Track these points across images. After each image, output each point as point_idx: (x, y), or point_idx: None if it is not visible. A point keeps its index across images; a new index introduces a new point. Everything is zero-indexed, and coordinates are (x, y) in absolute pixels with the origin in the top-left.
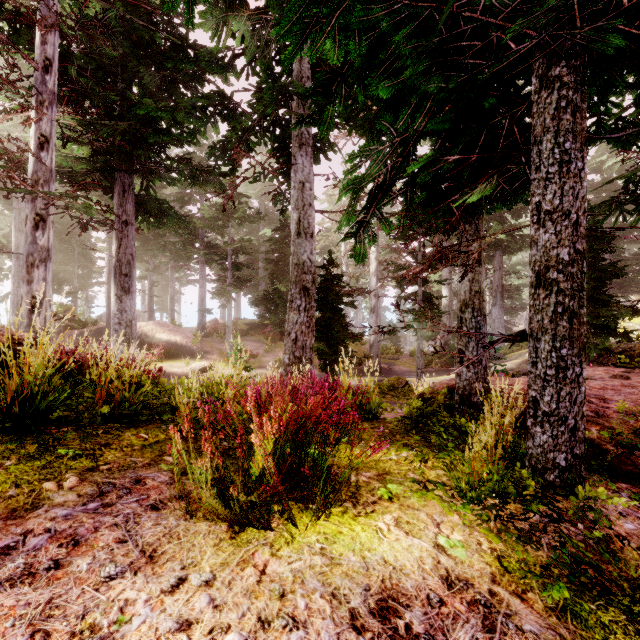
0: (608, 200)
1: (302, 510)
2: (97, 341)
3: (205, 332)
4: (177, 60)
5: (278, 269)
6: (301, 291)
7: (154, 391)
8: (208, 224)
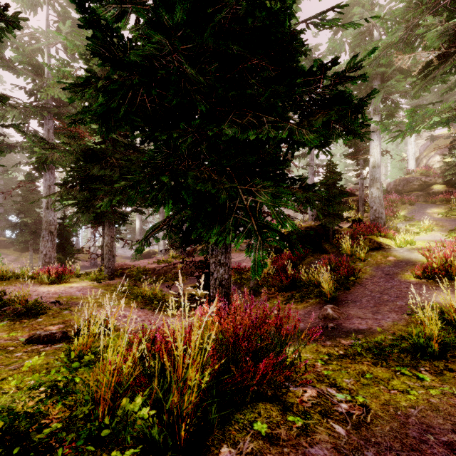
0: None
1: (59, 283)
2: None
3: None
4: None
5: (24, 208)
6: (49, 233)
7: (12, 273)
8: None
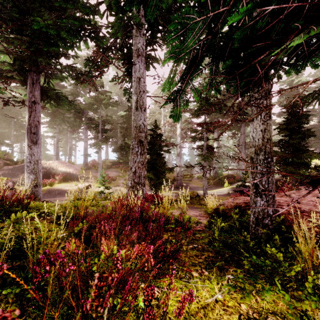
0: (312, 93)
1: None
2: (23, 172)
3: (87, 166)
4: (62, 1)
5: (127, 132)
6: (138, 143)
7: None
8: (88, 107)
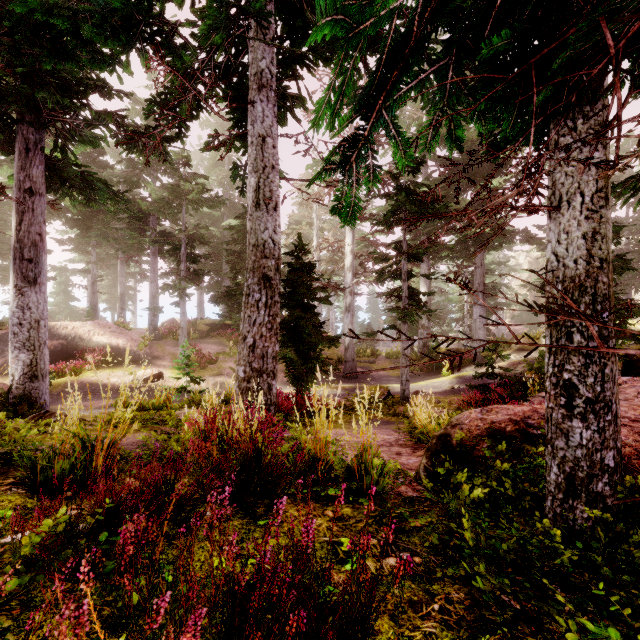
0: (634, 176)
1: None
2: None
3: (157, 334)
4: None
5: (241, 261)
6: (260, 281)
7: None
8: (156, 207)
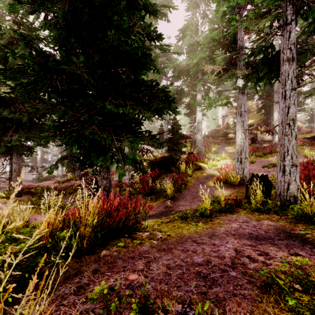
0: None
1: None
2: None
3: None
4: None
5: None
6: None
7: None
8: None
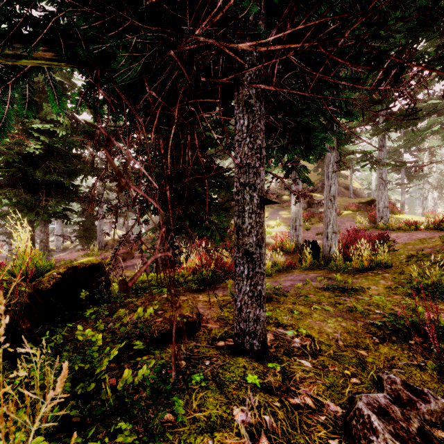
0: None
1: None
2: None
3: None
4: None
5: None
6: None
7: None
8: None
